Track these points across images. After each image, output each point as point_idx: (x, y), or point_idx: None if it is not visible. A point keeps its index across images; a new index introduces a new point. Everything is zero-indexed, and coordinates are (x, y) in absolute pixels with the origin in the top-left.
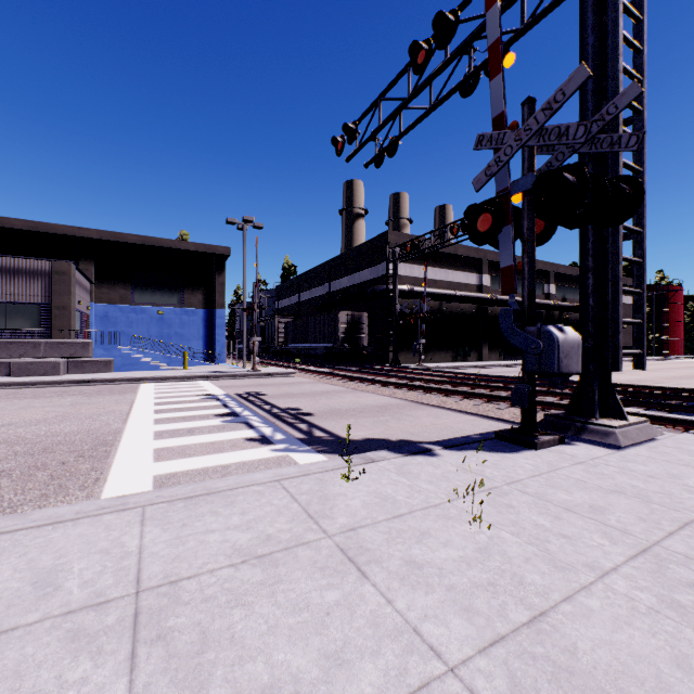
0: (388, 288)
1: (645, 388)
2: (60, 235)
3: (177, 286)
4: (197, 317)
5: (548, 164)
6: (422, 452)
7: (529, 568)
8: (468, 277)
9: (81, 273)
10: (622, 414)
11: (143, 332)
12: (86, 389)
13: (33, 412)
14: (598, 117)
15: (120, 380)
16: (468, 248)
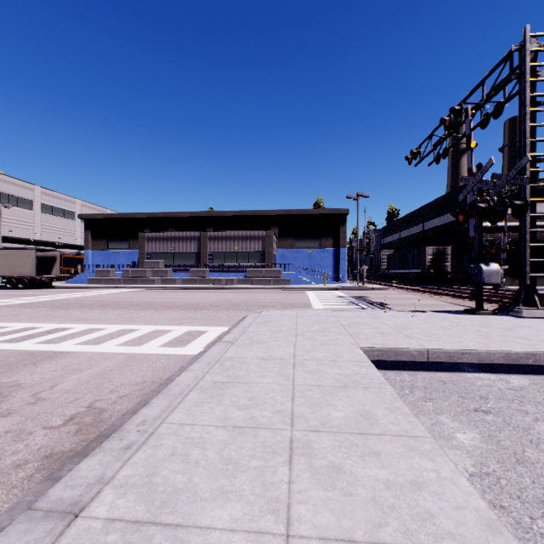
0: None
1: None
2: (264, 215)
3: (317, 236)
4: (329, 253)
5: (498, 186)
6: (420, 311)
7: (417, 322)
8: None
9: (274, 235)
10: (537, 305)
11: (300, 263)
12: (285, 291)
13: (276, 297)
14: (515, 168)
15: (296, 288)
16: None
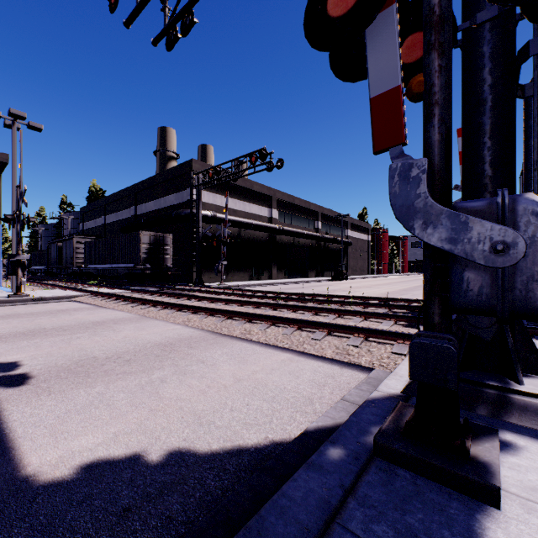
0: (192, 213)
1: (414, 301)
2: None
3: None
4: None
5: None
6: None
7: None
8: (262, 210)
9: None
10: None
11: None
12: None
13: None
14: None
15: None
16: (262, 186)
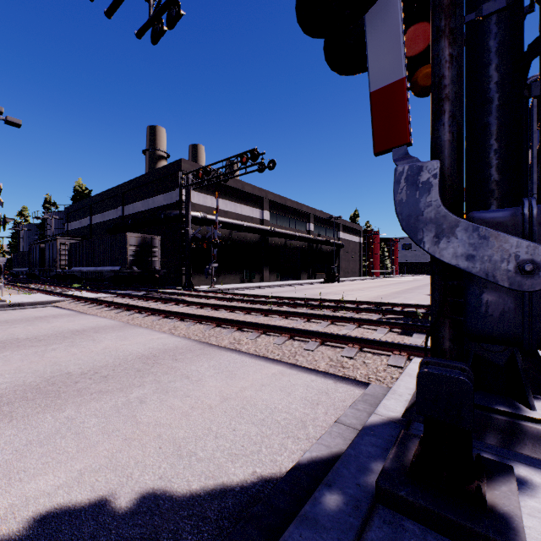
0: (182, 214)
1: (407, 306)
2: None
3: None
4: None
5: None
6: None
7: None
8: (254, 211)
9: None
10: None
11: None
12: None
13: None
14: None
15: None
16: (254, 187)
